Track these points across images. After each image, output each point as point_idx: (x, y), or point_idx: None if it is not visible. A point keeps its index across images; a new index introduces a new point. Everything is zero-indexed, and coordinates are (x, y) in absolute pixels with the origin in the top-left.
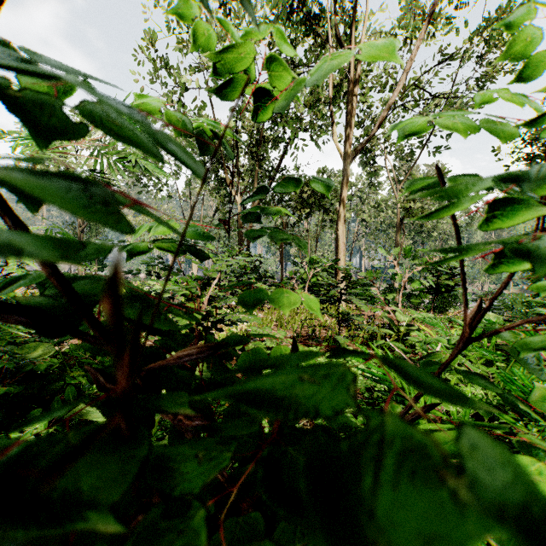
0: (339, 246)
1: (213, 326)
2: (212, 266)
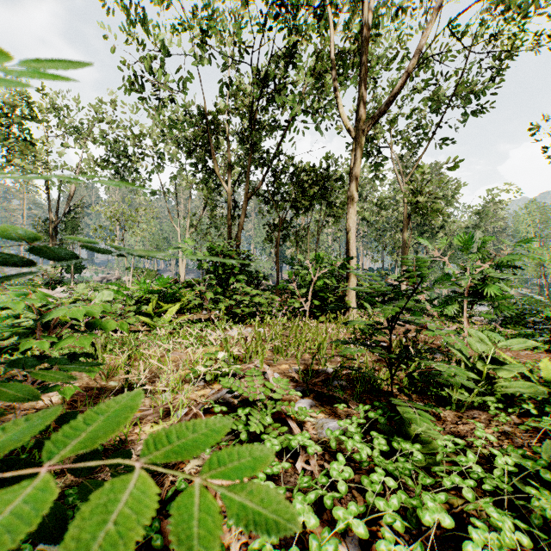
0: (351, 241)
1: None
2: None
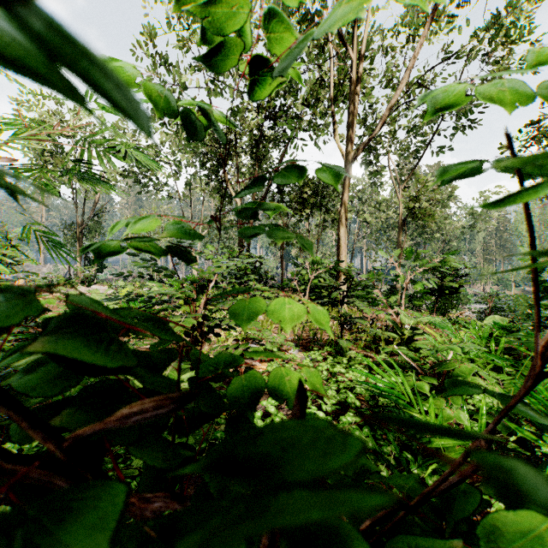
0: (341, 247)
1: (210, 331)
2: (209, 268)
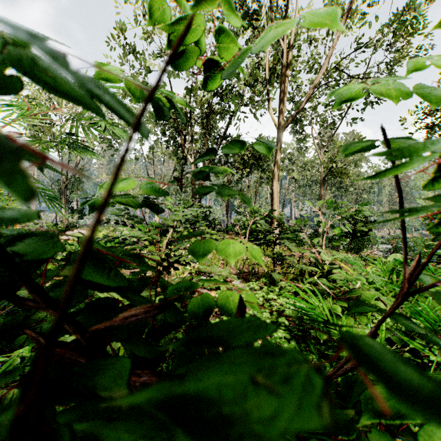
0: (274, 199)
1: (170, 265)
2: (170, 216)
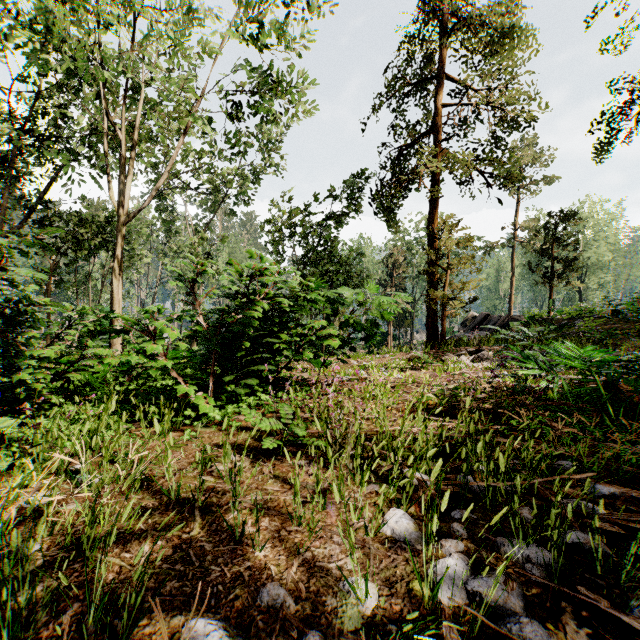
0: (115, 299)
1: None
2: None
